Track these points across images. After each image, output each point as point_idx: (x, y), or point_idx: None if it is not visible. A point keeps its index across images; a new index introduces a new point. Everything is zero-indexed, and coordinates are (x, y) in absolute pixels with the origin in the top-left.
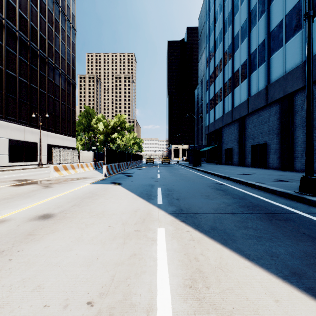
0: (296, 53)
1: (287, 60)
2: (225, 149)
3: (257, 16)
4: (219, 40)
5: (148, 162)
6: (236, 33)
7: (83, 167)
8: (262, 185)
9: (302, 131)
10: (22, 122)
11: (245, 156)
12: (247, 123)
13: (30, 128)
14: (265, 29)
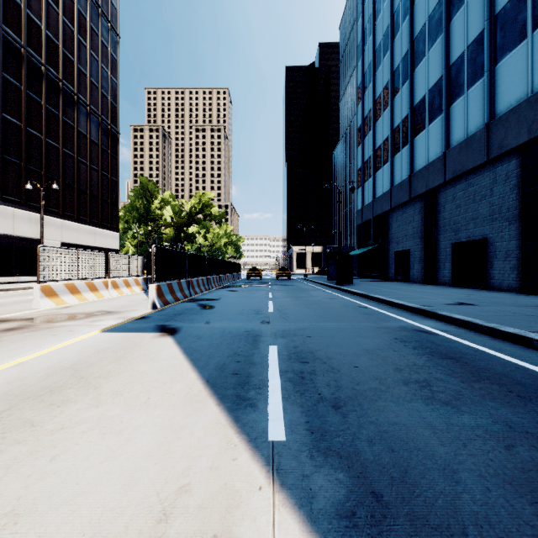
0: None
1: (537, 65)
2: (396, 252)
3: None
4: (383, 50)
5: (251, 276)
6: (418, 31)
7: (118, 286)
8: None
9: None
10: (9, 200)
11: (437, 265)
12: (441, 201)
13: (27, 211)
14: (483, 11)
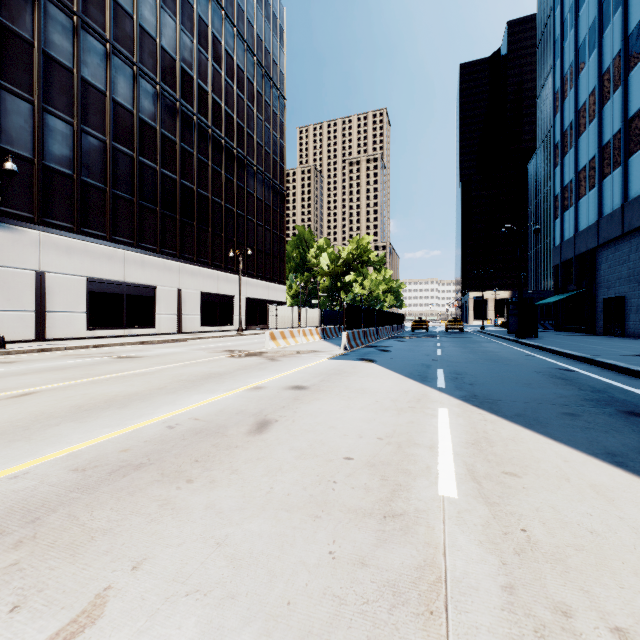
0: None
1: None
2: (606, 299)
3: None
4: (588, 47)
5: (416, 328)
6: (634, 25)
7: (306, 334)
8: None
9: None
10: (215, 265)
11: None
12: None
13: (225, 273)
14: None
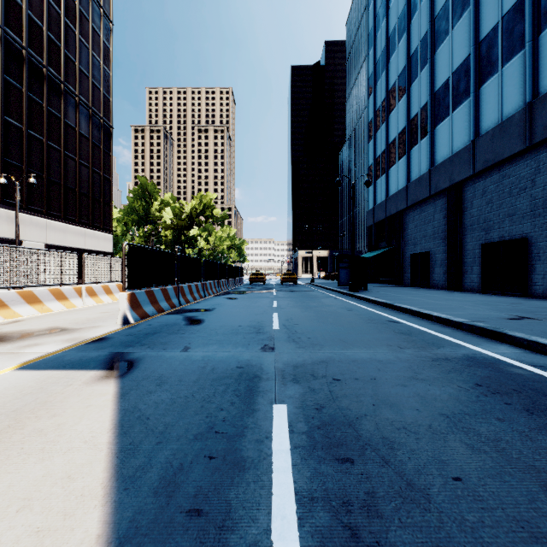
0: None
1: None
2: (413, 254)
3: None
4: (398, 34)
5: (254, 281)
6: (440, 7)
7: (96, 293)
8: None
9: None
10: None
11: (463, 269)
12: (468, 197)
13: (4, 209)
14: None
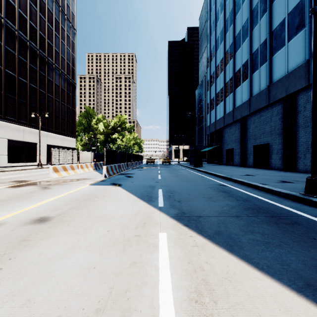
0: (299, 52)
1: (290, 59)
2: (227, 149)
3: (259, 14)
4: (220, 40)
5: (148, 162)
6: (237, 33)
7: (83, 167)
8: (266, 186)
9: (305, 131)
10: (21, 122)
11: (246, 157)
12: (248, 123)
13: (30, 128)
14: (267, 28)
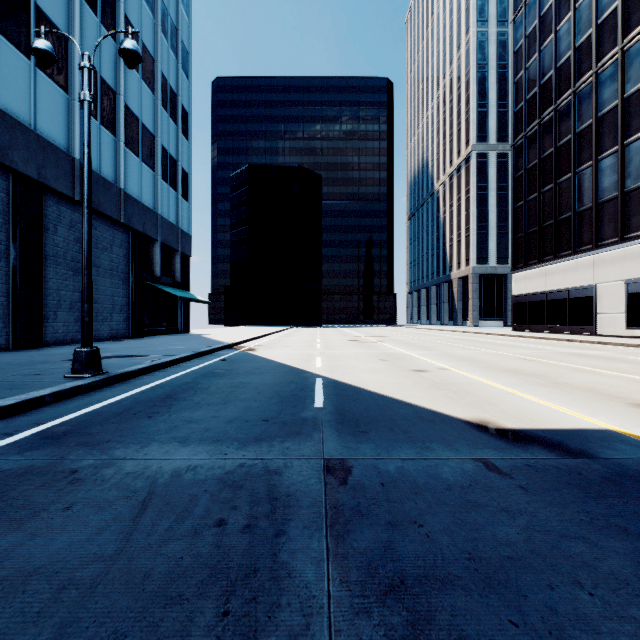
0: None
1: None
2: None
3: None
4: None
5: None
6: None
7: None
8: (50, 390)
9: None
10: None
11: None
12: None
13: None
14: None
